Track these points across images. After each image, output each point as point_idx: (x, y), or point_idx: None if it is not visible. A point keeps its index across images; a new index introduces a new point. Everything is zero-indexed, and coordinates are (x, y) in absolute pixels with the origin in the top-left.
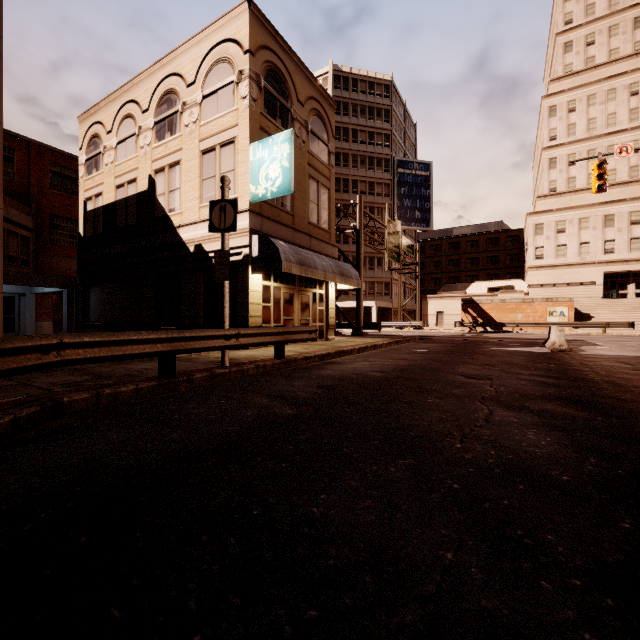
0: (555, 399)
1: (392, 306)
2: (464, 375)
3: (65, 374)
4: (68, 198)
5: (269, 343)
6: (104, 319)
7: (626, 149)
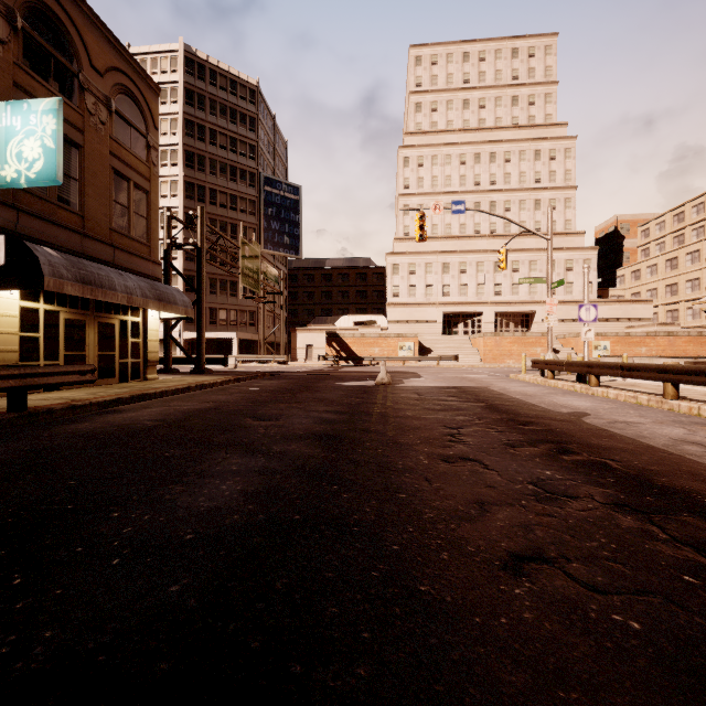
0: (310, 437)
1: (258, 338)
2: (256, 417)
3: None
4: None
5: None
6: None
7: (439, 207)
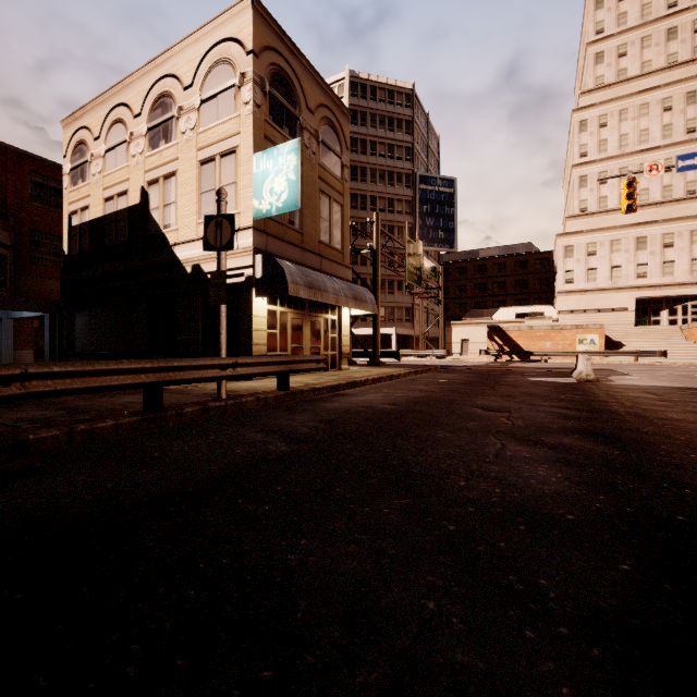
0: (573, 432)
1: (413, 333)
2: (482, 407)
3: (37, 408)
4: (51, 212)
5: (271, 373)
6: (91, 347)
7: (656, 167)
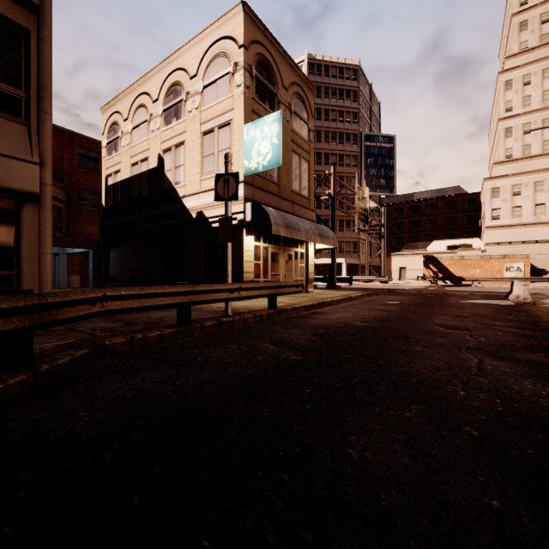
0: (538, 350)
1: (359, 262)
2: (441, 326)
3: (100, 321)
4: (92, 175)
5: (264, 295)
6: (121, 274)
7: None
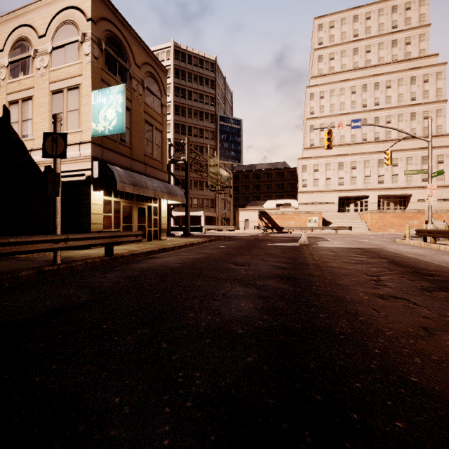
0: (277, 277)
1: (216, 215)
2: (235, 263)
3: None
4: None
5: (98, 245)
6: None
7: (342, 125)
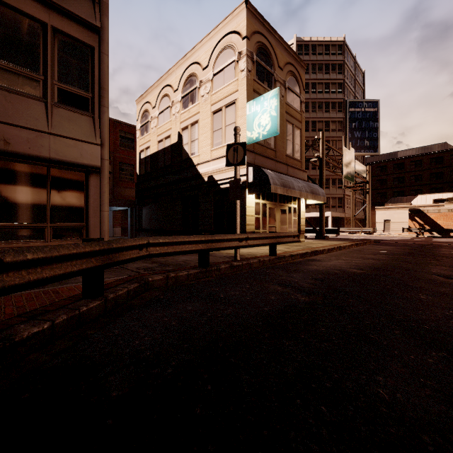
0: None
1: (344, 216)
2: (440, 275)
3: (141, 262)
4: (129, 151)
5: (266, 244)
6: (151, 226)
7: None
